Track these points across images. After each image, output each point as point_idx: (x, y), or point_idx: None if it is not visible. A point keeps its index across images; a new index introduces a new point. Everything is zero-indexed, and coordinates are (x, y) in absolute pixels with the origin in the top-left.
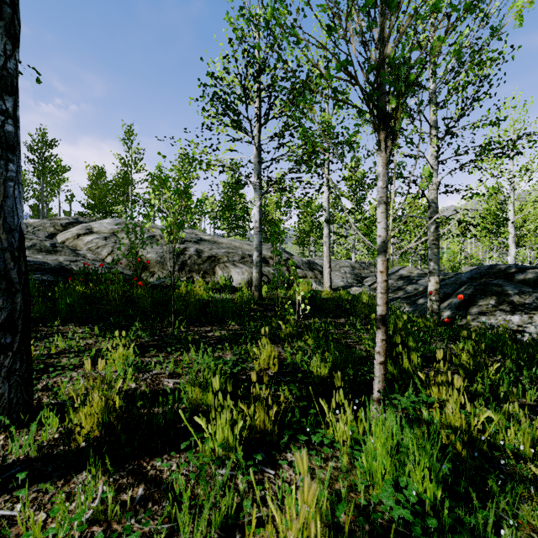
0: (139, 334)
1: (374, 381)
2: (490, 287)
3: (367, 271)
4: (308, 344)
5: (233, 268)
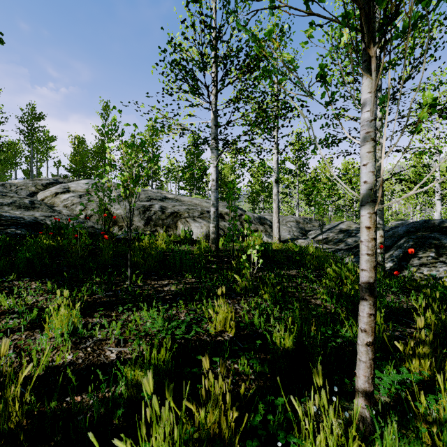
0: (94, 289)
1: (358, 366)
2: (428, 240)
3: (310, 225)
4: (264, 299)
5: (193, 223)
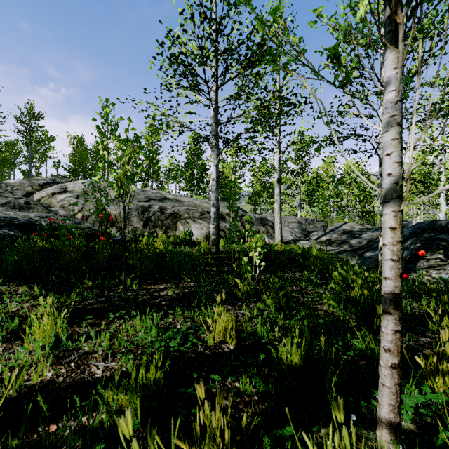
0: (85, 294)
1: (381, 391)
2: (436, 241)
3: (312, 226)
4: (266, 304)
5: (193, 224)
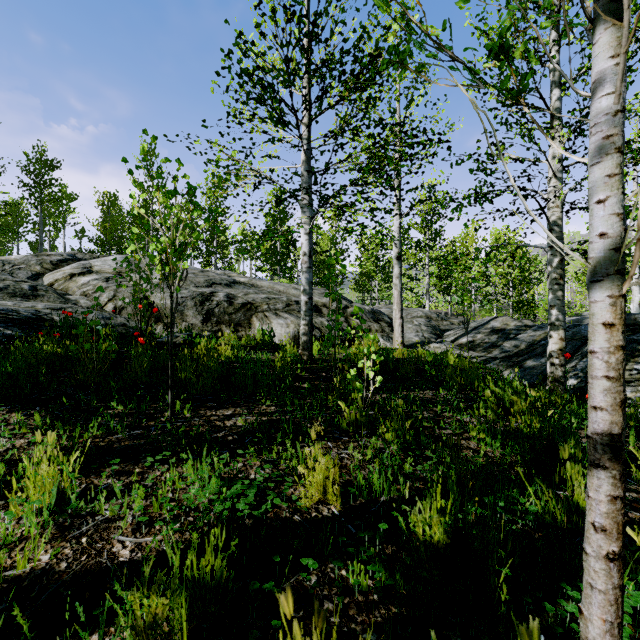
0: (111, 425)
1: (588, 597)
2: (630, 344)
3: (447, 322)
4: (385, 440)
5: (274, 319)
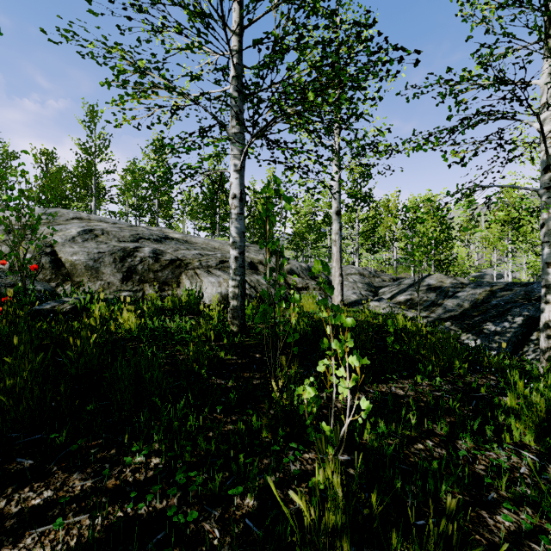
0: None
1: None
2: None
3: (379, 279)
4: None
5: (206, 277)
